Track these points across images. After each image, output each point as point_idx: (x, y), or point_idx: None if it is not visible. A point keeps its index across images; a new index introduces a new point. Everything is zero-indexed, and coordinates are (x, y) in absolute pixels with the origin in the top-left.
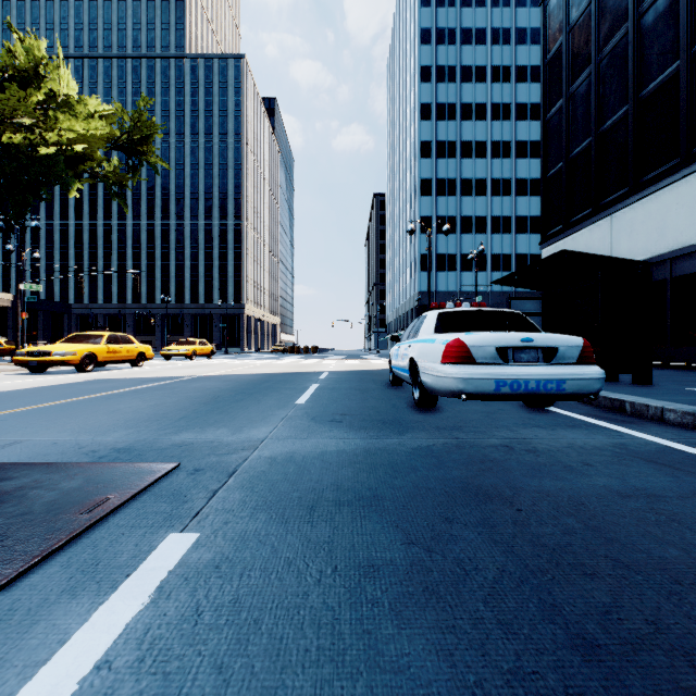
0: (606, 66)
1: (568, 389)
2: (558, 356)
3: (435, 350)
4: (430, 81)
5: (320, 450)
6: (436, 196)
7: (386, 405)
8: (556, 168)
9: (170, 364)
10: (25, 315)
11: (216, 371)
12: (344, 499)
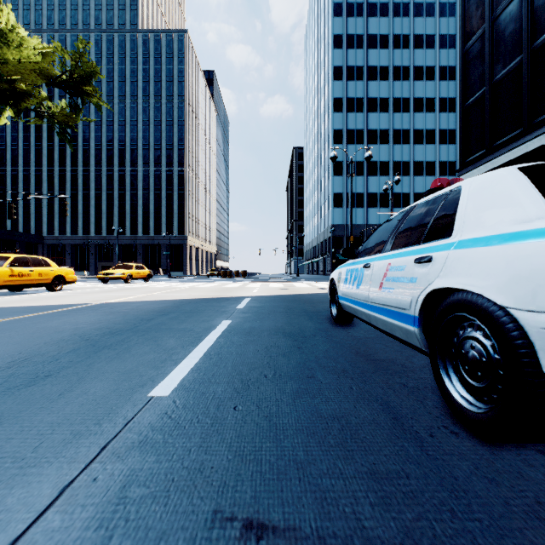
0: None
1: None
2: None
3: None
4: (341, 47)
5: None
6: (346, 144)
7: (370, 408)
8: (476, 94)
9: (97, 288)
10: None
11: (128, 296)
12: None
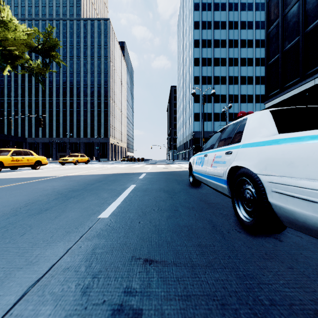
0: None
1: None
2: None
3: None
4: (198, 28)
5: None
6: (202, 84)
7: (203, 222)
8: (274, 58)
9: (59, 167)
10: None
11: (78, 172)
12: None
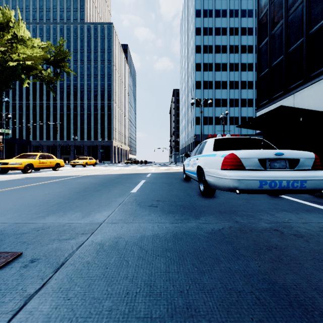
0: (291, 19)
1: (308, 187)
2: (299, 164)
3: (216, 161)
4: (200, 34)
5: (139, 235)
6: (203, 89)
7: (183, 193)
8: (264, 72)
9: (73, 169)
10: (2, 145)
11: (94, 172)
12: (155, 315)
